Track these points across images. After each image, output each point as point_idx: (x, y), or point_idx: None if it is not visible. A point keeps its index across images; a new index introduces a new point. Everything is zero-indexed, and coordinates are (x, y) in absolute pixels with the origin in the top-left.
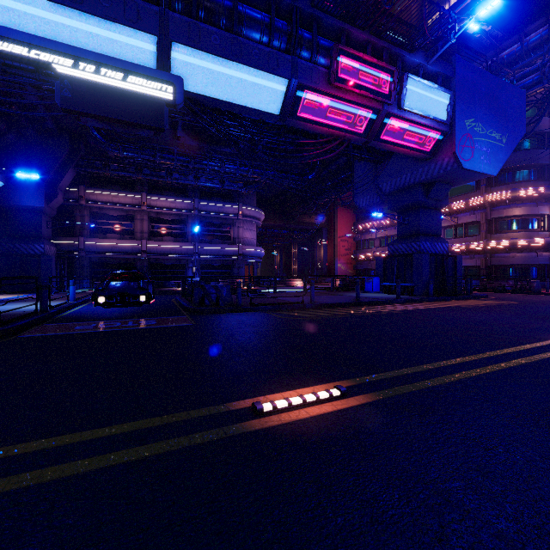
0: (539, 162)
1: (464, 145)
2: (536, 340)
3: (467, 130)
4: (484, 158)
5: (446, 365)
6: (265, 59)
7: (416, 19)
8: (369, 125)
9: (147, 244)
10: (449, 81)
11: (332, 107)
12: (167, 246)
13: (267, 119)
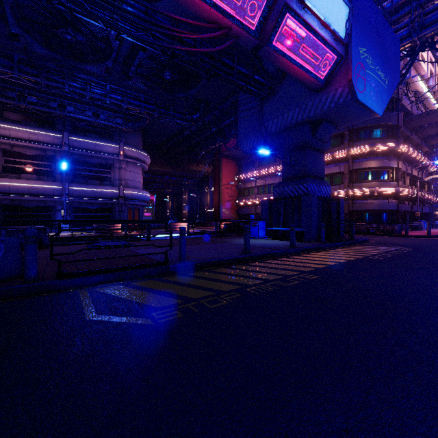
0: (390, 123)
1: (358, 74)
2: None
3: (361, 59)
4: (373, 95)
5: None
6: None
7: None
8: (261, 19)
9: None
10: None
11: None
12: (24, 184)
13: None
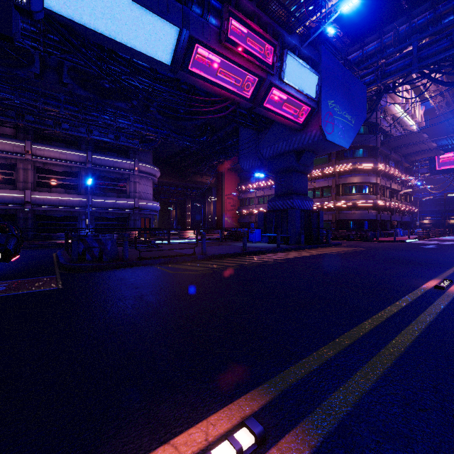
0: (370, 144)
1: (327, 121)
2: (411, 288)
3: (330, 109)
4: (340, 134)
5: (363, 335)
6: (154, 0)
7: (295, 0)
8: (254, 92)
9: (32, 195)
10: (317, 66)
11: (222, 68)
12: (56, 197)
13: (158, 67)
